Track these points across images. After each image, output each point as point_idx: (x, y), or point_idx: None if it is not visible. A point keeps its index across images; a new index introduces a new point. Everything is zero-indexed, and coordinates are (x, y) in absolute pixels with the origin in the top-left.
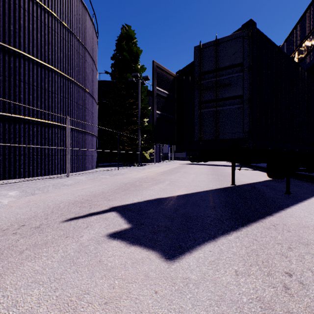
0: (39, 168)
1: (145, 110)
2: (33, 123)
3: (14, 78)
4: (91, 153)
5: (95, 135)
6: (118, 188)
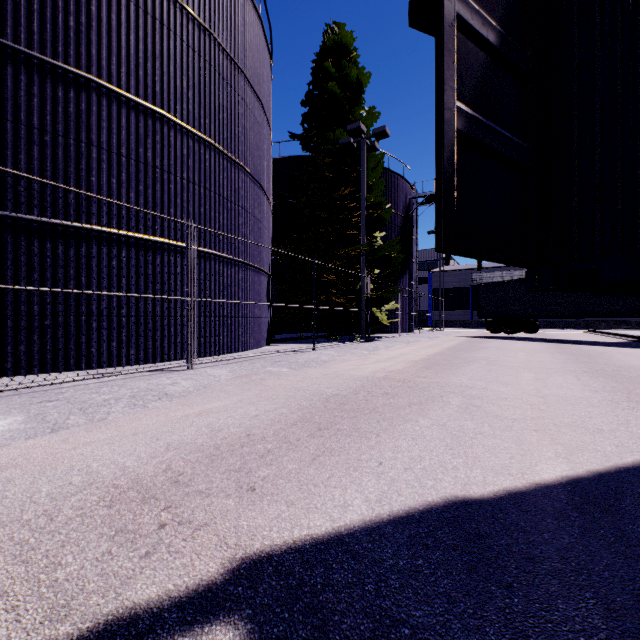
0: (133, 345)
1: (378, 210)
2: (118, 241)
3: (76, 139)
4: (253, 312)
5: (264, 270)
6: (302, 419)
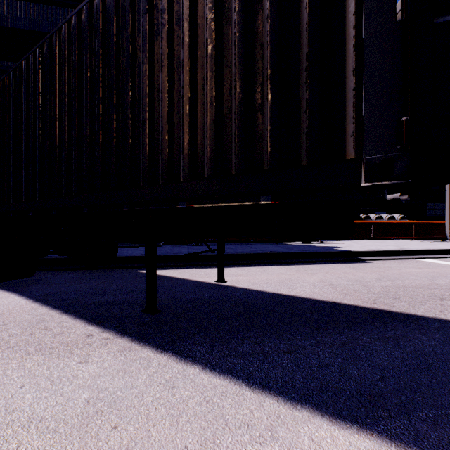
0: None
1: None
2: None
3: None
4: None
5: None
6: None
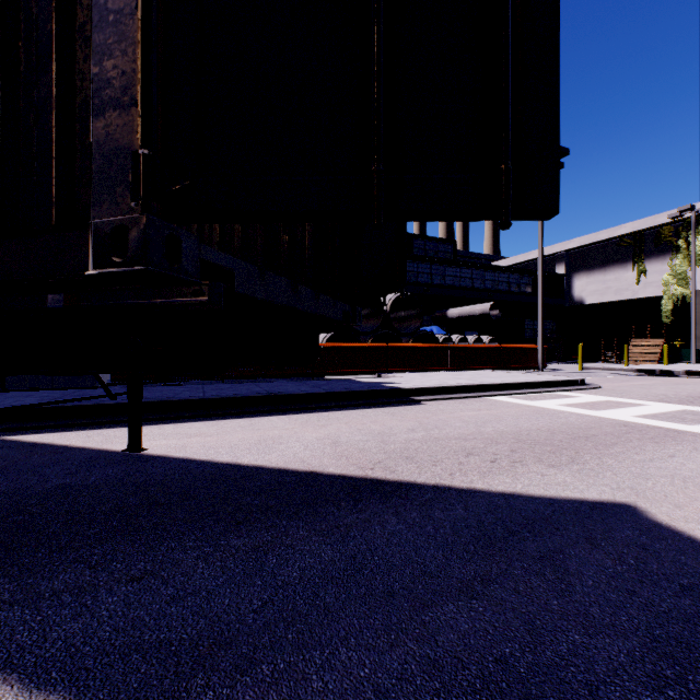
0: None
1: None
2: None
3: None
4: None
5: None
6: None
